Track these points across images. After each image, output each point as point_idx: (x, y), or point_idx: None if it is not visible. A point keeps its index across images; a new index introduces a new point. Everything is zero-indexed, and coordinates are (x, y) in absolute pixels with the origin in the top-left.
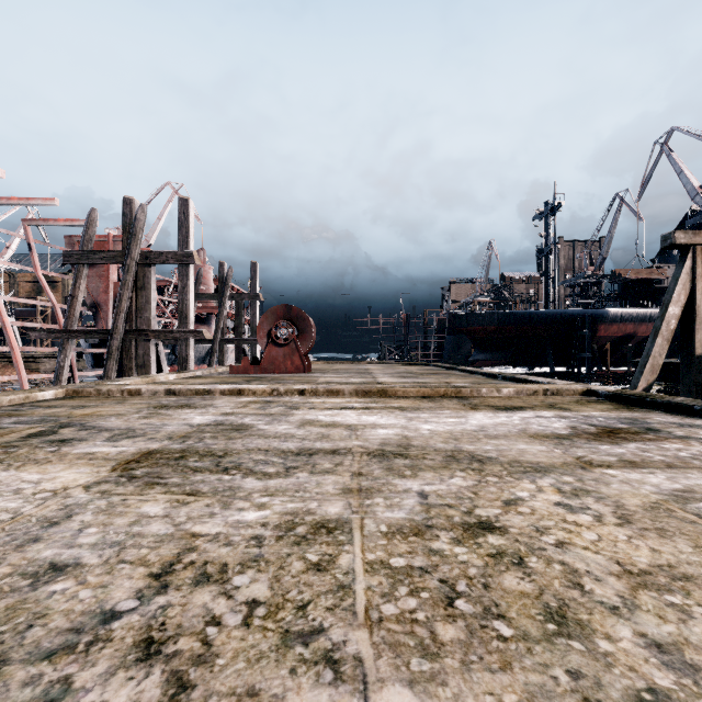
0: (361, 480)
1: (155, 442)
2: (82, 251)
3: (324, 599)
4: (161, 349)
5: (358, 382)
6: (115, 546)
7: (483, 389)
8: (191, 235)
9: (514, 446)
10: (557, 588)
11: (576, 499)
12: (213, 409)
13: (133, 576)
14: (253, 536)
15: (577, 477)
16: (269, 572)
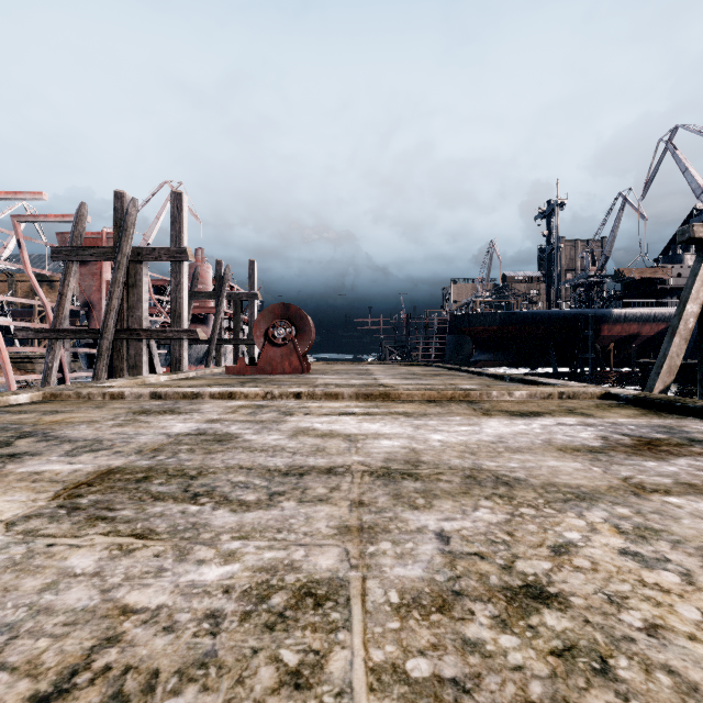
0: (362, 514)
1: (120, 457)
2: (71, 247)
3: None
4: (154, 349)
5: (358, 384)
6: (3, 634)
7: (493, 392)
8: (185, 230)
9: (544, 463)
10: None
11: (645, 544)
12: (198, 415)
13: (4, 701)
14: (209, 613)
15: (634, 508)
16: (219, 690)
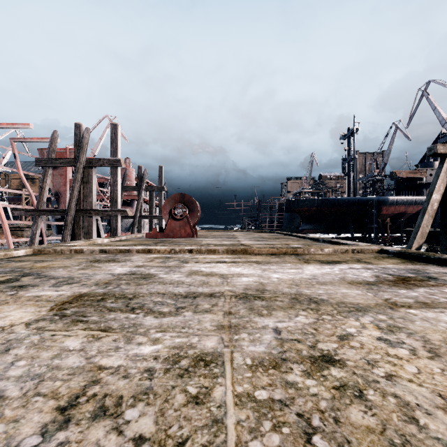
0: (231, 318)
1: (85, 287)
2: (48, 158)
3: (200, 435)
4: (100, 222)
5: (228, 244)
6: (36, 379)
7: (311, 249)
8: (119, 148)
9: (339, 291)
10: (397, 423)
11: (392, 335)
12: (130, 263)
13: (43, 409)
14: (147, 369)
15: (389, 316)
16: (156, 405)
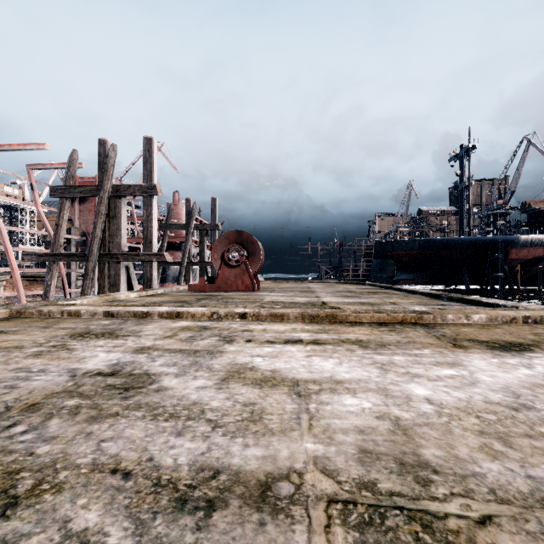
0: None
1: None
2: (65, 186)
3: None
4: (132, 270)
5: (302, 301)
6: None
7: (448, 315)
8: (155, 170)
9: None
10: None
11: None
12: (132, 340)
13: None
14: None
15: None
16: None
